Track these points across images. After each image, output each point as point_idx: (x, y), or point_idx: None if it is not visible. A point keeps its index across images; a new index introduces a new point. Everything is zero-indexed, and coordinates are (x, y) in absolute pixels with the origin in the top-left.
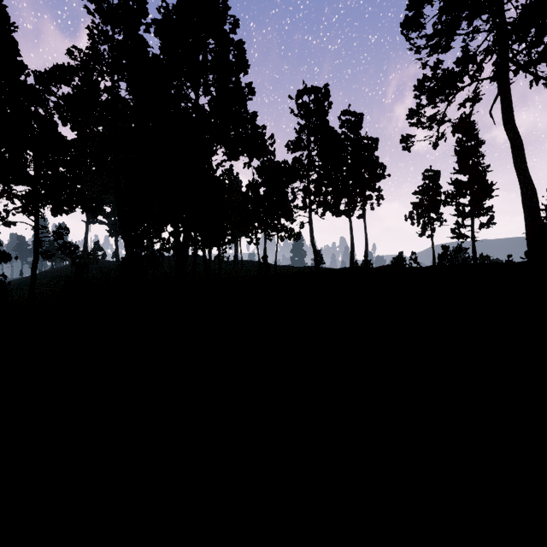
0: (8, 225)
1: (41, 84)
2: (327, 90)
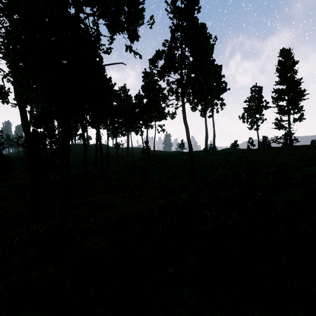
0: None
1: None
2: None
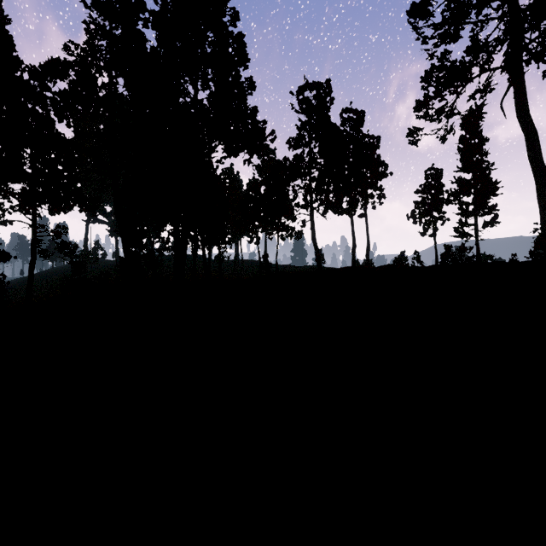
0: (5, 223)
1: (36, 78)
2: (329, 85)
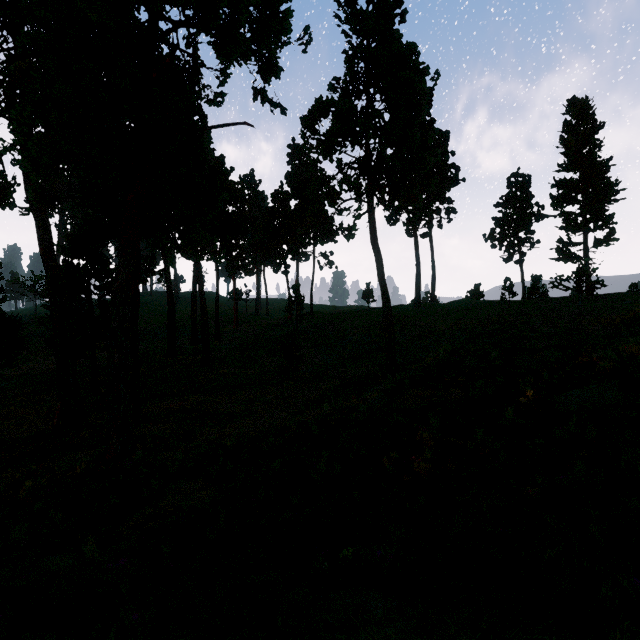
0: None
1: None
2: None
